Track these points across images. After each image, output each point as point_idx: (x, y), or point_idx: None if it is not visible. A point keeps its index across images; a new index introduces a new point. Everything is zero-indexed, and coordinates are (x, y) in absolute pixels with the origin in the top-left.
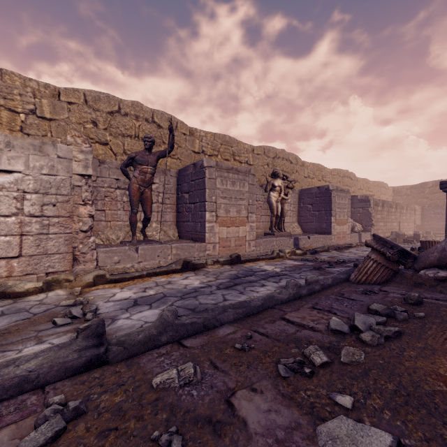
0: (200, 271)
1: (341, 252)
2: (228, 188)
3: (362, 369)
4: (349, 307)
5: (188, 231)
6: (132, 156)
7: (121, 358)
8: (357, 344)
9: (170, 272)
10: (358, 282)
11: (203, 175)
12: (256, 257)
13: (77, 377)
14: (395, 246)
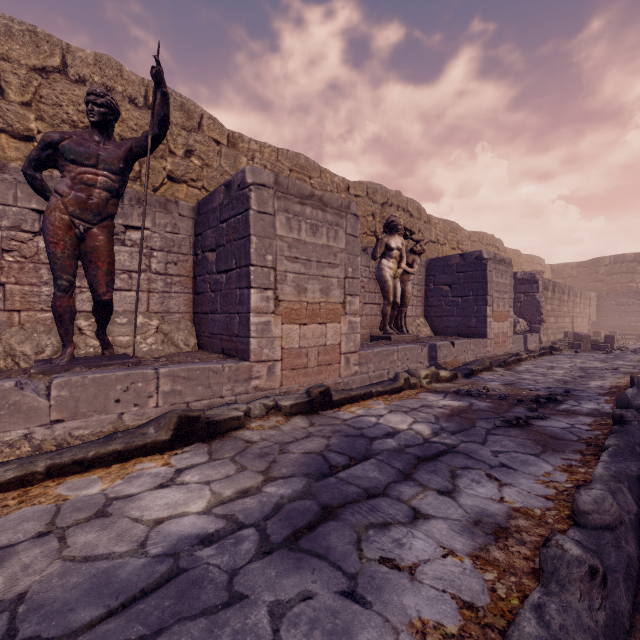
0: (226, 442)
1: (514, 371)
2: (302, 238)
3: None
4: None
5: (214, 334)
6: (50, 138)
7: None
8: None
9: (133, 452)
10: None
11: (245, 205)
12: (365, 390)
13: None
14: None
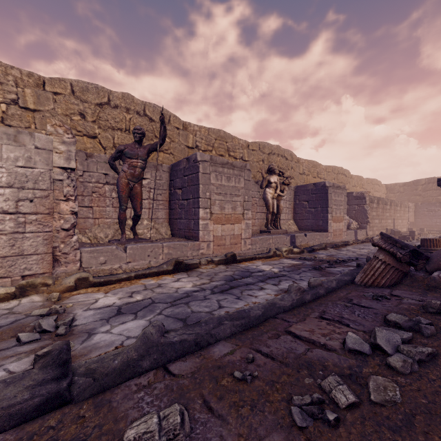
0: (193, 272)
1: (339, 250)
2: (222, 183)
3: (402, 414)
4: (362, 317)
5: (181, 229)
6: (120, 148)
7: (88, 394)
8: (385, 371)
9: (160, 273)
10: (365, 285)
11: (197, 170)
12: (252, 256)
13: (26, 426)
14: (407, 246)
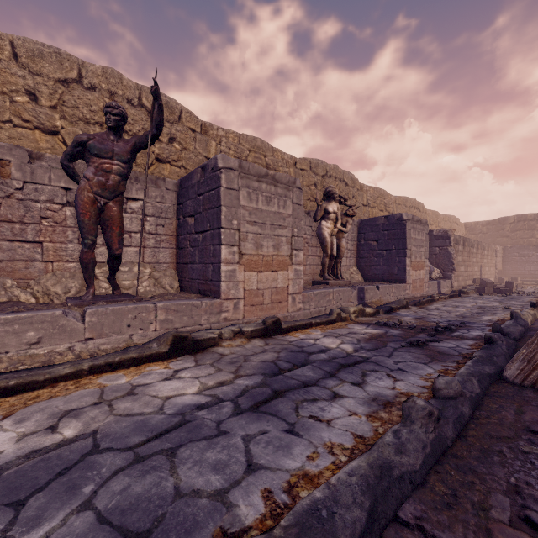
0: (206, 354)
1: (426, 309)
2: (259, 207)
3: None
4: None
5: (193, 279)
6: (80, 139)
7: None
8: None
9: (144, 359)
10: (532, 385)
11: (217, 183)
12: (306, 321)
13: None
14: None
